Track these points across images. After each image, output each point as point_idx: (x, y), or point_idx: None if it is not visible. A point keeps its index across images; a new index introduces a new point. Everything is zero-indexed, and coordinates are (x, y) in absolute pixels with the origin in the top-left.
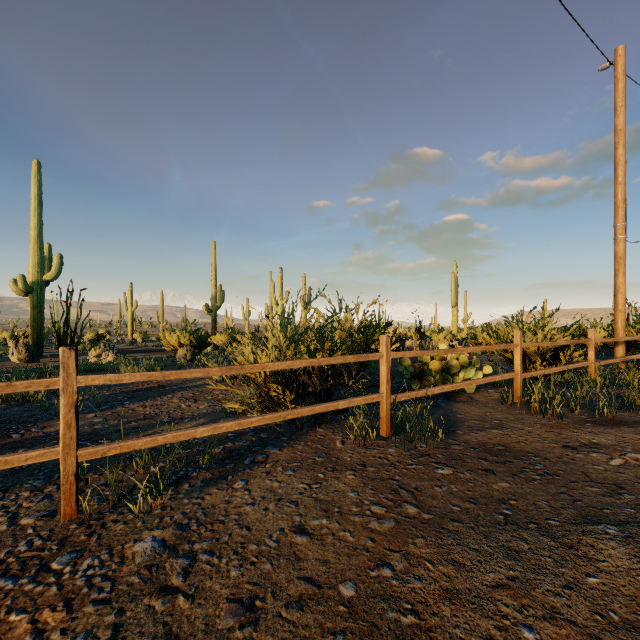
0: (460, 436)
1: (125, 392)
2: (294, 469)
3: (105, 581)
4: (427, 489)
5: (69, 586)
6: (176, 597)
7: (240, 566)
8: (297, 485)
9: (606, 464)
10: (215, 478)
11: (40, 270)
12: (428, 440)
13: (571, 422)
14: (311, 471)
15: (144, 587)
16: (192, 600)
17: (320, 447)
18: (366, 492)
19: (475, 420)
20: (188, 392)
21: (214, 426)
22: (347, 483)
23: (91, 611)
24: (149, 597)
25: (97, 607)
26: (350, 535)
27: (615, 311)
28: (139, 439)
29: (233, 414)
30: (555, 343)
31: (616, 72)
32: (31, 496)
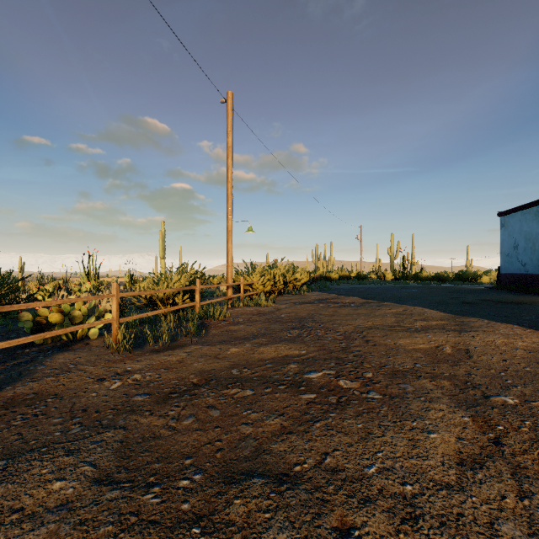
0: None
1: None
2: None
3: None
4: None
5: None
6: None
7: None
8: None
9: (106, 390)
10: None
11: None
12: None
13: (137, 354)
14: None
15: None
16: None
17: None
18: None
19: (51, 369)
20: None
21: None
22: None
23: None
24: None
25: None
26: None
27: (227, 266)
28: None
29: None
30: (160, 291)
31: (228, 107)
32: None
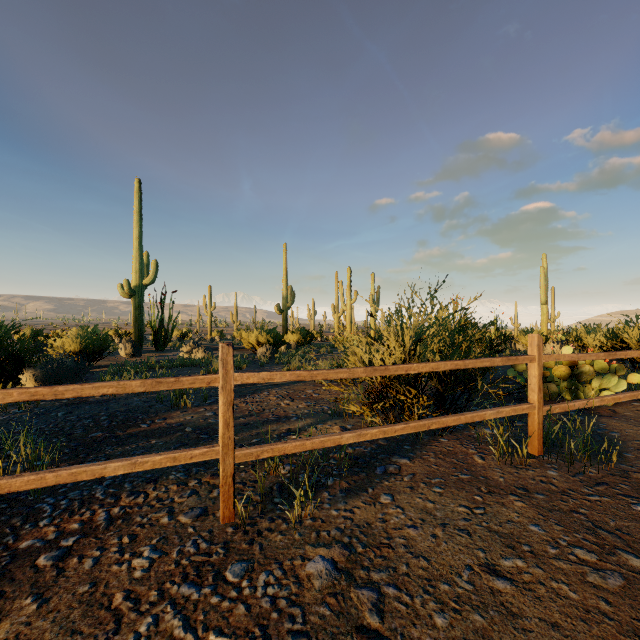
0: (634, 461)
1: None
2: (440, 486)
3: (292, 607)
4: (637, 533)
5: (256, 607)
6: None
7: (442, 612)
8: (456, 508)
9: None
10: (353, 488)
11: (141, 275)
12: (592, 463)
13: None
14: (462, 491)
15: (338, 623)
16: None
17: (456, 461)
18: (553, 528)
19: None
20: (281, 390)
21: (359, 433)
22: (519, 512)
23: None
24: (350, 639)
25: None
26: (569, 589)
27: None
28: (288, 442)
29: (337, 416)
30: None
31: None
32: (179, 490)
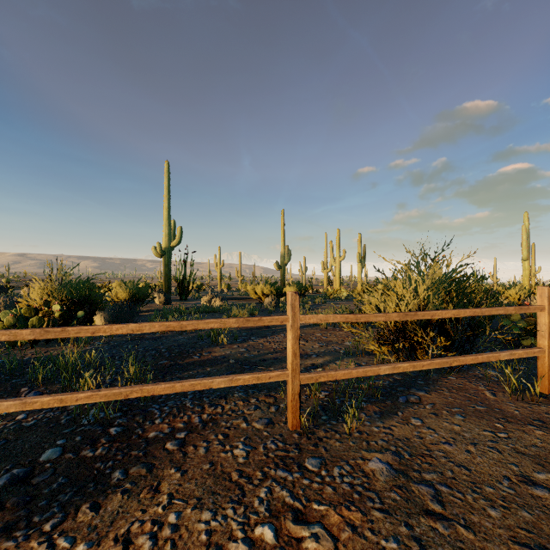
0: None
1: (244, 329)
2: (461, 414)
3: (368, 491)
4: None
5: (340, 489)
6: (453, 525)
7: (492, 507)
8: (481, 432)
9: None
10: (384, 412)
11: (169, 239)
12: None
13: None
14: (482, 419)
15: (408, 506)
16: (472, 532)
17: (469, 395)
18: None
19: None
20: None
21: (393, 366)
22: (541, 439)
23: (380, 518)
24: (422, 517)
25: (382, 515)
26: None
27: None
28: (338, 371)
29: (350, 355)
30: None
31: None
32: (245, 405)
